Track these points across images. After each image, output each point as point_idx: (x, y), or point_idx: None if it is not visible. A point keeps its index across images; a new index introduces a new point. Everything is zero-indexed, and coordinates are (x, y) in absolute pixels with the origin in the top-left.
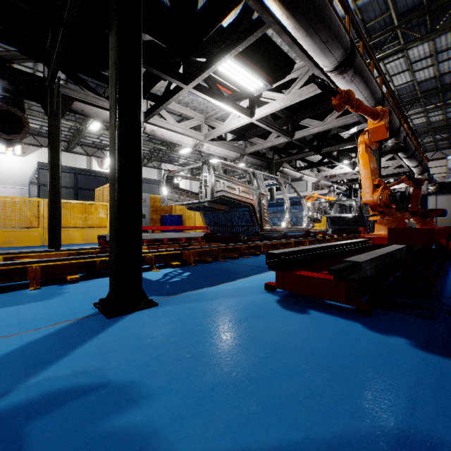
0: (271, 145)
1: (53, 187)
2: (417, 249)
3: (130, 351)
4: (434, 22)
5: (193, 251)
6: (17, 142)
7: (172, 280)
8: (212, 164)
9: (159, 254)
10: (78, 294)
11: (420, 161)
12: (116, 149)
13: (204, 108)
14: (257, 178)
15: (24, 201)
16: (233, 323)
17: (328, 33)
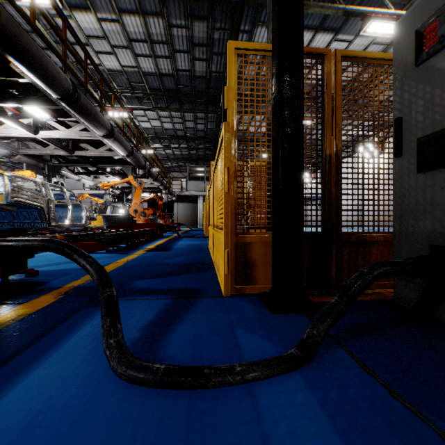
0: (52, 154)
1: None
2: (144, 234)
3: None
4: (169, 101)
5: None
6: None
7: None
8: (9, 177)
9: None
10: None
11: (162, 183)
12: None
13: None
14: (46, 188)
15: None
16: (57, 259)
17: (98, 123)
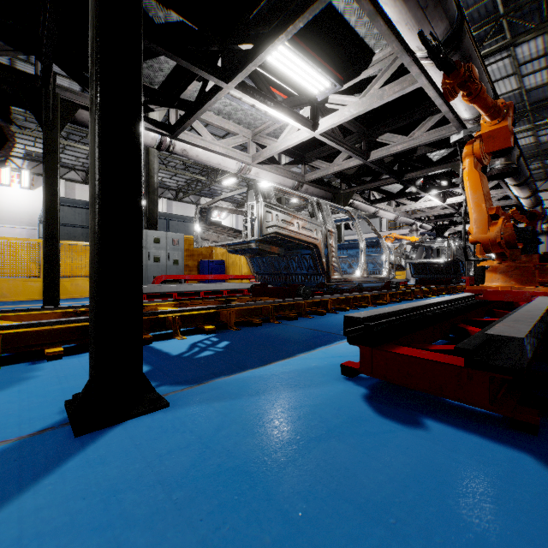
0: (339, 169)
1: (49, 223)
2: None
3: (84, 534)
4: None
5: (234, 309)
6: (2, 163)
7: (201, 354)
8: (261, 189)
9: (186, 314)
10: (51, 380)
11: (532, 190)
12: (96, 144)
13: (252, 121)
14: (323, 210)
15: (21, 243)
16: (295, 451)
17: None
